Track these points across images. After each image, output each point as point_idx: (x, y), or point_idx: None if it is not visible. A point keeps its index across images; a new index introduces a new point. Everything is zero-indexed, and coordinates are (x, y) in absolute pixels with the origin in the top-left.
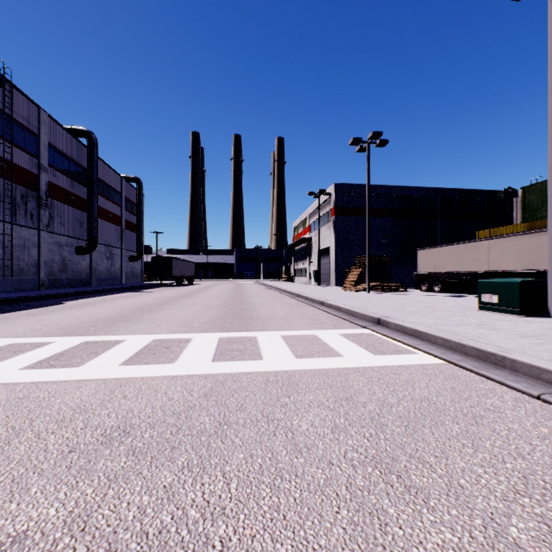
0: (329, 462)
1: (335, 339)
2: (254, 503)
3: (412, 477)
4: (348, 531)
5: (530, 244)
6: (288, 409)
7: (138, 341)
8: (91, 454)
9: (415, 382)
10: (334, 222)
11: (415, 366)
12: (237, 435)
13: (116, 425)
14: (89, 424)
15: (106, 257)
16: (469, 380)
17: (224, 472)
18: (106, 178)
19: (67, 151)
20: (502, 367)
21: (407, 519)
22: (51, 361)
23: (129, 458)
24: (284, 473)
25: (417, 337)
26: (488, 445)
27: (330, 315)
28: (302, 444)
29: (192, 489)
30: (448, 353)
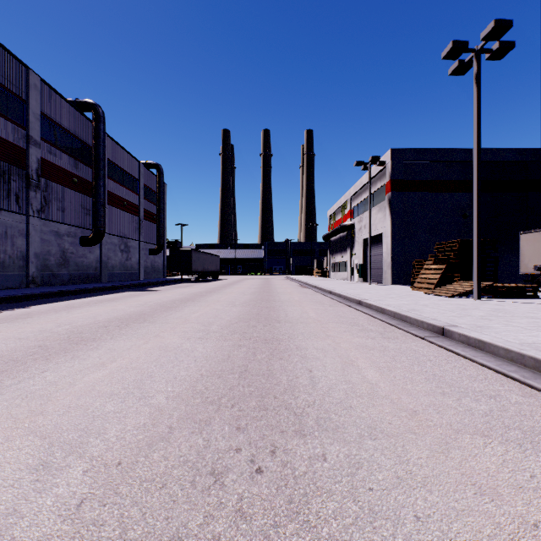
0: None
1: None
2: None
3: None
4: None
5: None
6: None
7: None
8: None
9: None
10: (390, 199)
11: None
12: None
13: None
14: None
15: (120, 250)
16: None
17: None
18: (120, 162)
19: (69, 126)
20: None
21: None
22: None
23: None
24: None
25: None
26: None
27: None
28: None
29: None
30: None
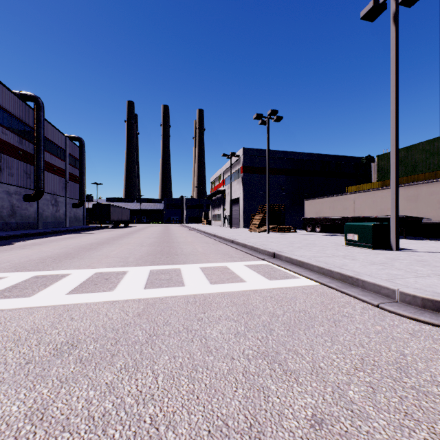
0: (231, 358)
1: (241, 269)
2: (175, 389)
3: (289, 364)
4: (242, 403)
5: (382, 197)
6: (203, 322)
7: (82, 274)
8: (45, 363)
9: (296, 299)
10: (242, 178)
11: (297, 288)
12: (164, 343)
13: (66, 341)
14: (42, 341)
15: (52, 204)
16: (334, 296)
17: (153, 370)
18: (52, 137)
19: (16, 112)
20: (356, 286)
21: (283, 392)
22: (5, 293)
23: (77, 365)
24: (198, 367)
25: (300, 266)
26: (341, 339)
27: (238, 250)
28: (212, 347)
29: (128, 383)
30: (322, 277)
